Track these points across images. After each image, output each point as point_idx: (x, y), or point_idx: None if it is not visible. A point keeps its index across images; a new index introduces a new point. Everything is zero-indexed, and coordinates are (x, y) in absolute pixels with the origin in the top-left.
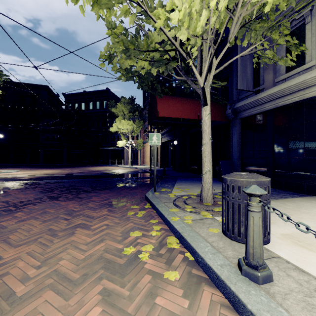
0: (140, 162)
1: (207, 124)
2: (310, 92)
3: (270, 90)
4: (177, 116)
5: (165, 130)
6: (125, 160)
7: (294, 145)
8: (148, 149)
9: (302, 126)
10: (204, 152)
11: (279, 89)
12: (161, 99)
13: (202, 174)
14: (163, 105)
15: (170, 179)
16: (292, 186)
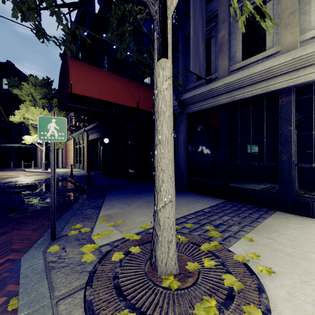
0: (62, 164)
1: (166, 99)
2: (275, 83)
3: (226, 78)
4: (106, 98)
5: (93, 124)
6: (39, 161)
7: (252, 149)
8: (72, 148)
9: (262, 126)
10: (160, 161)
11: (239, 77)
12: (78, 66)
13: (155, 208)
14: (80, 76)
15: (96, 194)
16: (250, 198)
